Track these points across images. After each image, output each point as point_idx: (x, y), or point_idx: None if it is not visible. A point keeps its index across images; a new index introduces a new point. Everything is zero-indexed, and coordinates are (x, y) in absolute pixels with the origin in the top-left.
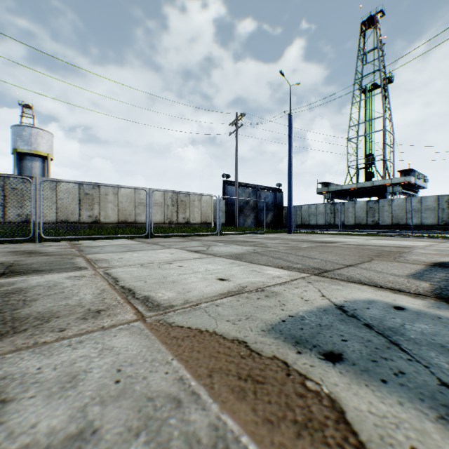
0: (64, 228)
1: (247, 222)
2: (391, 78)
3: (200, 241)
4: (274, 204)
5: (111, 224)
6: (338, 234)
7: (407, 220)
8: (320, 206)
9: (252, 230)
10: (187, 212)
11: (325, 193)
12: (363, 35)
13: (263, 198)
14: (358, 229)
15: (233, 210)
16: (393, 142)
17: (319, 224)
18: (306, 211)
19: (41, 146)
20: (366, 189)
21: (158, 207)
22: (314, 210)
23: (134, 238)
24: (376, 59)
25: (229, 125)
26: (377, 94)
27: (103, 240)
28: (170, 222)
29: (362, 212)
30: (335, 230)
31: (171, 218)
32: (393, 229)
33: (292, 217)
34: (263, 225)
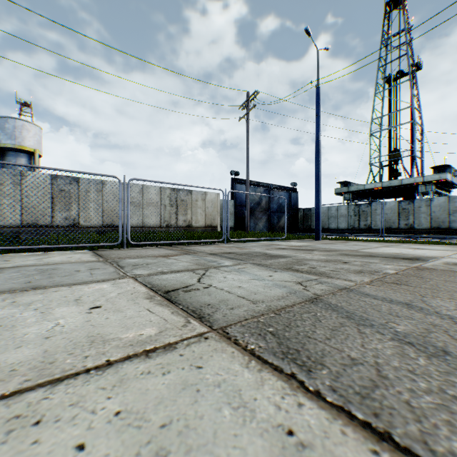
0: (32, 233)
1: (258, 226)
2: (419, 65)
3: (195, 255)
4: (289, 205)
5: (93, 227)
6: (383, 241)
7: (451, 223)
8: (342, 208)
9: (268, 235)
10: (189, 213)
11: (345, 194)
12: (387, 17)
13: (276, 199)
14: (387, 234)
15: (242, 212)
16: (422, 136)
17: (340, 228)
18: (325, 213)
19: (27, 141)
20: (392, 189)
21: (153, 207)
22: (335, 212)
23: (104, 247)
24: (402, 43)
25: (239, 108)
26: (404, 81)
27: (46, 253)
28: (167, 225)
29: (393, 214)
30: (362, 235)
31: (169, 221)
32: (432, 233)
33: (320, 218)
34: (276, 229)
